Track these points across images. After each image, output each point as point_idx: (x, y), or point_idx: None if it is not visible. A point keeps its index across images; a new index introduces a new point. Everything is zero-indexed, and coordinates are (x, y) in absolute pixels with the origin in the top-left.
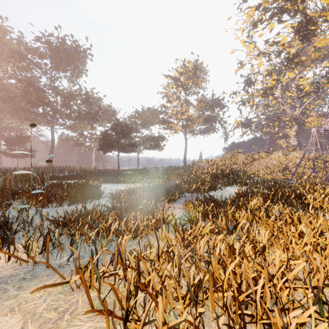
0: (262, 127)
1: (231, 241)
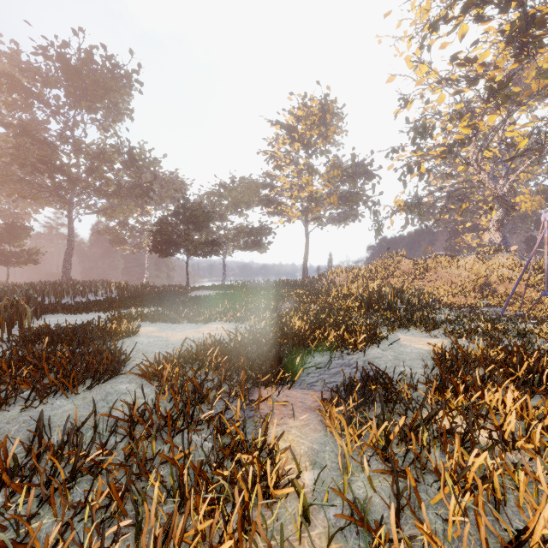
0: (441, 211)
1: None
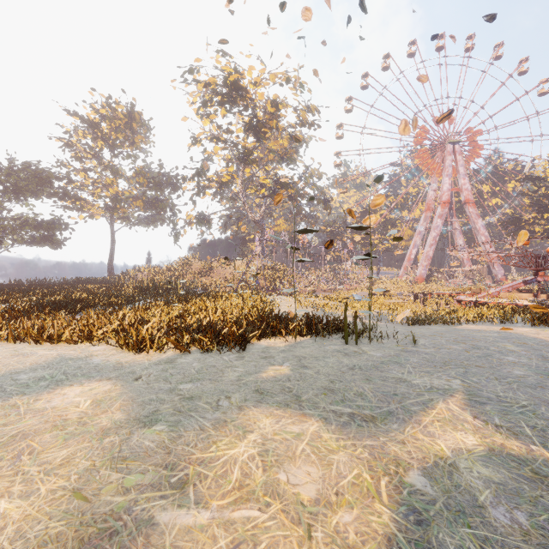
0: (226, 226)
1: None
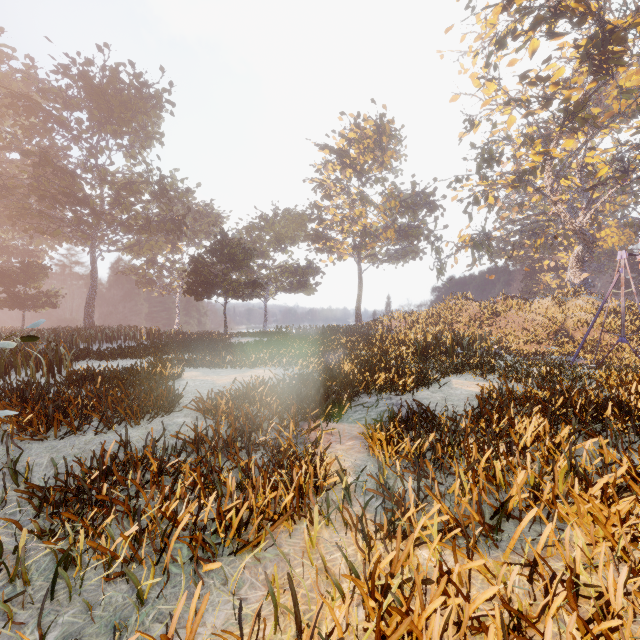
0: (513, 248)
1: (509, 586)
